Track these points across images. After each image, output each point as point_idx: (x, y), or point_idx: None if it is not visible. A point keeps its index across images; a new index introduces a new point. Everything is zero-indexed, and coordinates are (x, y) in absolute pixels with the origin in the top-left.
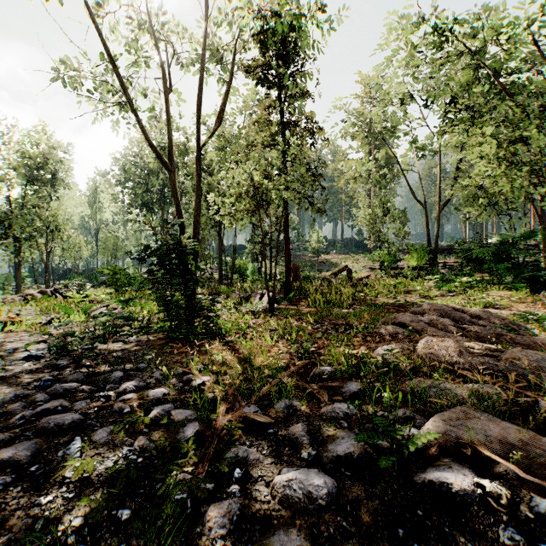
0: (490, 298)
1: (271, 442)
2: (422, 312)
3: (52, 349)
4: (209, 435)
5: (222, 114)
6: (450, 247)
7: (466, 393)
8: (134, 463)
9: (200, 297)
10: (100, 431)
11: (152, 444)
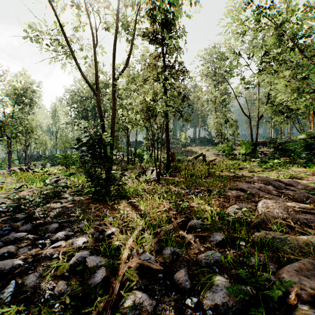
0: (292, 172)
1: (161, 286)
2: (253, 182)
3: (10, 208)
4: (113, 281)
5: (128, 60)
6: (263, 142)
7: (311, 248)
8: (49, 312)
9: (114, 172)
10: (31, 276)
11: (69, 287)
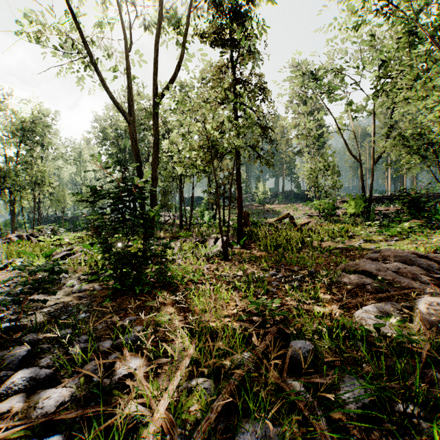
0: (436, 242)
1: None
2: (382, 258)
3: None
4: None
5: (178, 67)
6: (378, 198)
7: None
8: None
9: (151, 243)
10: None
11: None
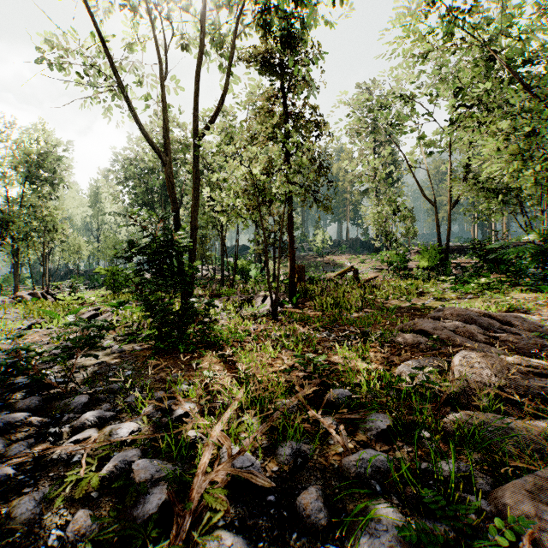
0: (512, 301)
1: (271, 520)
2: (444, 317)
3: (1, 367)
4: (179, 512)
5: (221, 101)
6: (460, 247)
7: None
8: None
9: (194, 300)
10: (25, 499)
11: (95, 523)
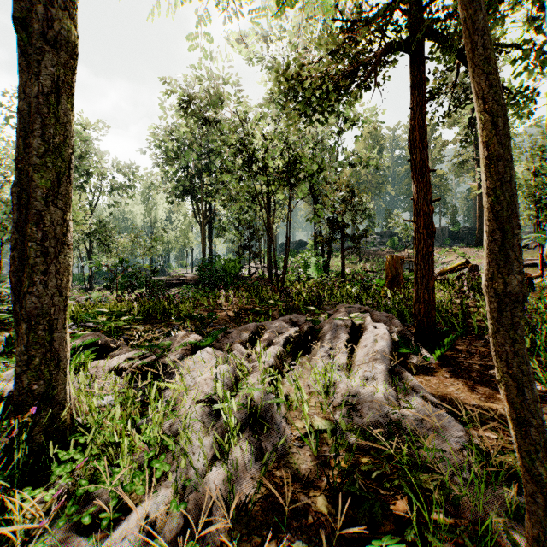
0: None
1: None
2: None
3: None
4: None
5: None
6: None
7: None
8: None
9: None
10: None
11: None
